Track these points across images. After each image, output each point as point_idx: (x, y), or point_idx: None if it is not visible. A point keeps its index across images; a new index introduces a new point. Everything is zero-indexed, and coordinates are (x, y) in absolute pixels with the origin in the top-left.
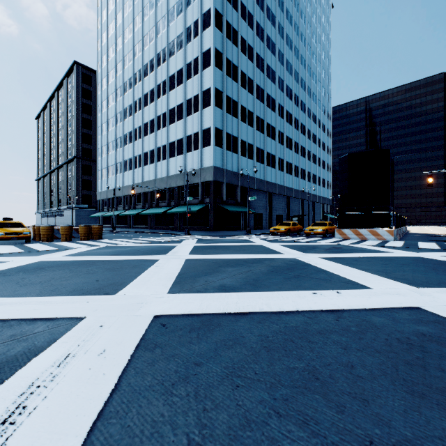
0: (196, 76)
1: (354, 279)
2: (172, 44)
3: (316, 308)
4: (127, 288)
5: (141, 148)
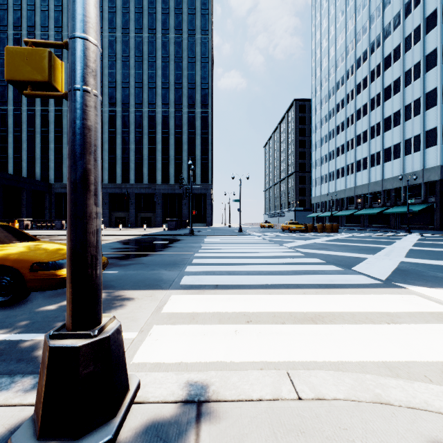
0: (416, 80)
1: None
2: (387, 58)
3: None
4: (392, 245)
5: (353, 157)
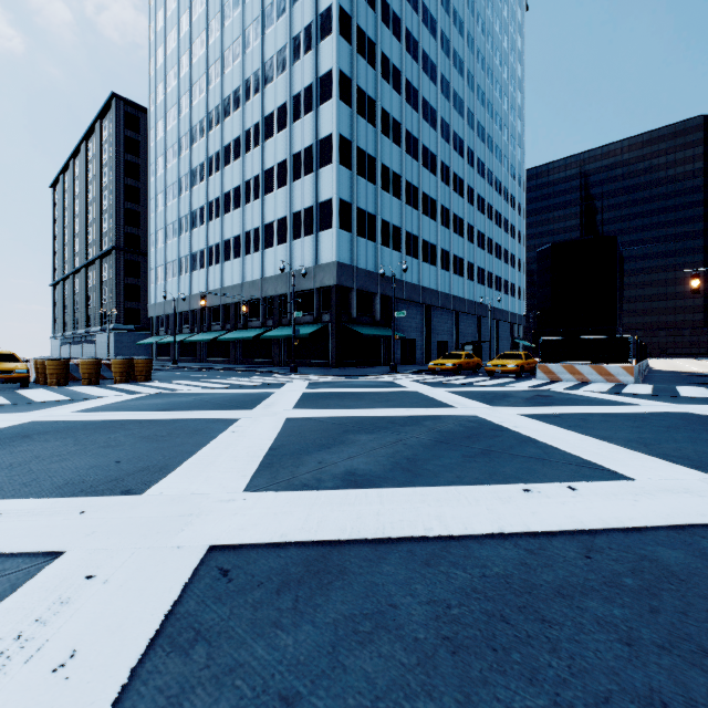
0: (308, 115)
1: (592, 457)
2: (269, 65)
3: (539, 526)
4: (170, 478)
5: (219, 233)
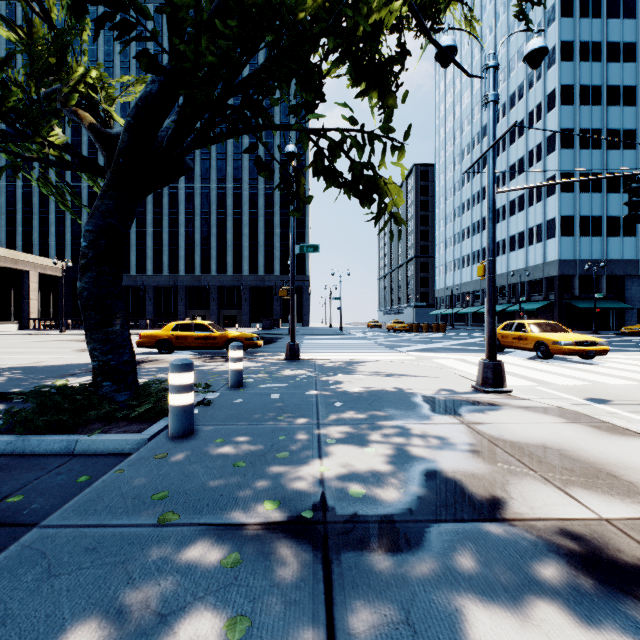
0: (538, 163)
1: None
2: (512, 132)
3: None
4: (461, 340)
5: (479, 244)
